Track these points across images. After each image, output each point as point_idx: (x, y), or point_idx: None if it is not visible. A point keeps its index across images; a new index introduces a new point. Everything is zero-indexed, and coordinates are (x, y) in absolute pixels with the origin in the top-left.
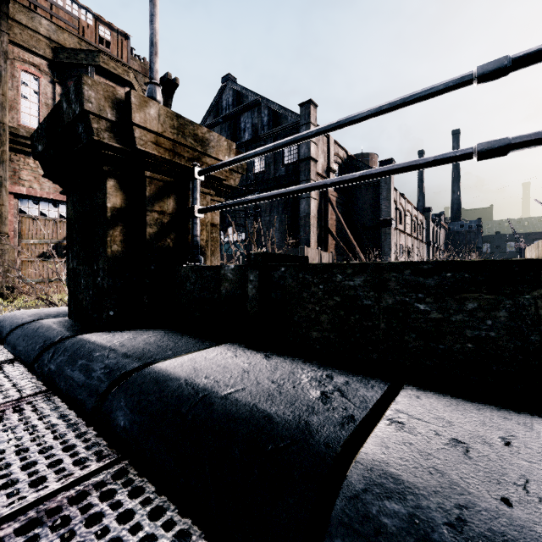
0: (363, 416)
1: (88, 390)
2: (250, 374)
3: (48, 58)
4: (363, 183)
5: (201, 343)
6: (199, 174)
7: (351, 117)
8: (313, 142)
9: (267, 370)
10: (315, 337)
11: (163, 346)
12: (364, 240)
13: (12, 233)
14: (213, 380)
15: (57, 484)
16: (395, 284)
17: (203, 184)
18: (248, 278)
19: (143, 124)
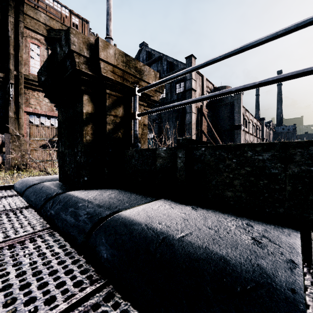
0: (301, 261)
1: (77, 229)
2: (189, 222)
3: (45, 35)
4: (223, 103)
5: (145, 198)
6: (138, 91)
7: (251, 42)
8: (194, 80)
9: (199, 219)
10: (229, 196)
11: (121, 200)
12: (224, 138)
13: (25, 134)
14: (165, 225)
15: (64, 304)
16: (300, 157)
17: (139, 98)
18: (177, 155)
19: (106, 59)
